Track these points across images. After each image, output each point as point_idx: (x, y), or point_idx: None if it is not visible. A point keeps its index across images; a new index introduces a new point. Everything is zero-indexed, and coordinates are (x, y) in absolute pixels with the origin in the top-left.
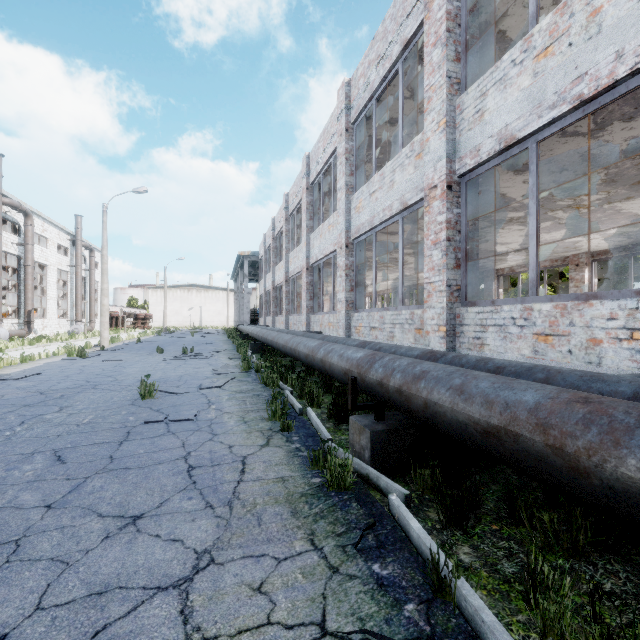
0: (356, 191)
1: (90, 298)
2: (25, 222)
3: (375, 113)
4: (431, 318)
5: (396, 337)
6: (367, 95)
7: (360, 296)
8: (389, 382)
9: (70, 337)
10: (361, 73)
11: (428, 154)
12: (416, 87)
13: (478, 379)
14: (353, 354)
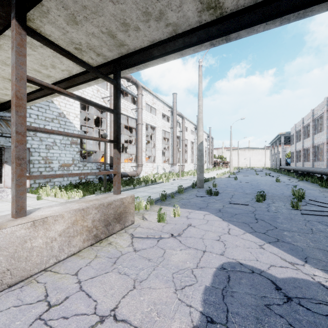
0: None
1: (212, 156)
2: None
3: None
4: None
5: None
6: None
7: None
8: None
9: (213, 169)
10: None
11: None
12: None
13: None
14: None
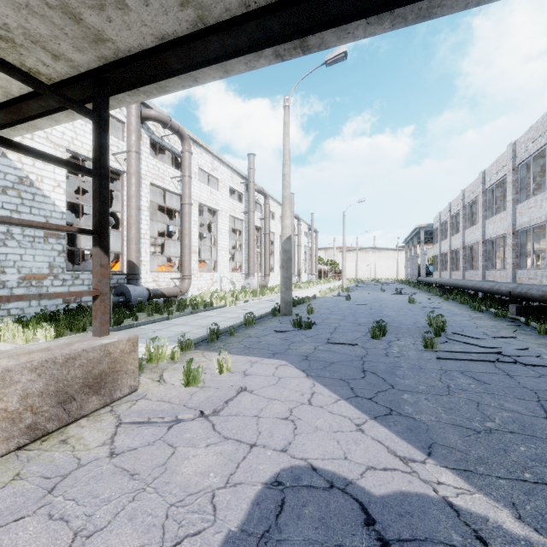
0: (520, 202)
1: (315, 261)
2: (298, 223)
3: (532, 165)
4: None
5: (543, 283)
6: (526, 155)
7: (523, 261)
8: (522, 291)
9: (317, 283)
10: (522, 141)
11: None
12: None
13: (543, 287)
14: (511, 286)
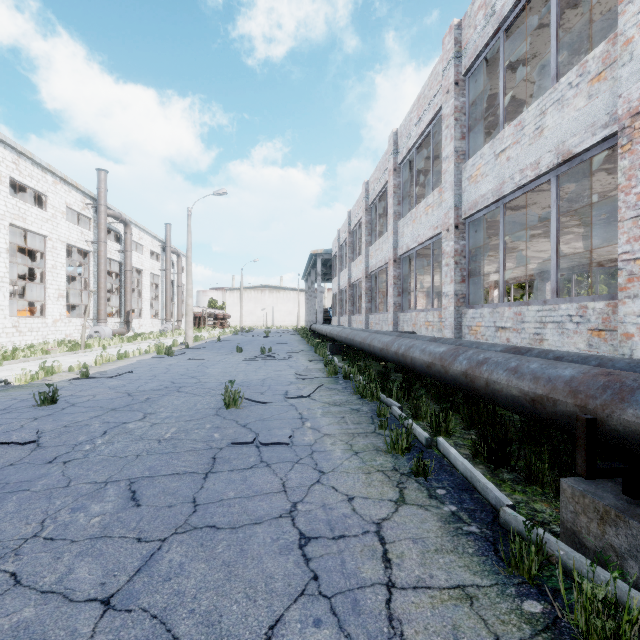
0: (469, 158)
1: (177, 299)
2: (125, 231)
3: (503, 49)
4: (637, 313)
5: (547, 341)
6: (490, 29)
7: (473, 288)
8: None
9: (161, 335)
10: (480, 5)
11: (629, 63)
12: (562, 5)
13: None
14: (547, 370)
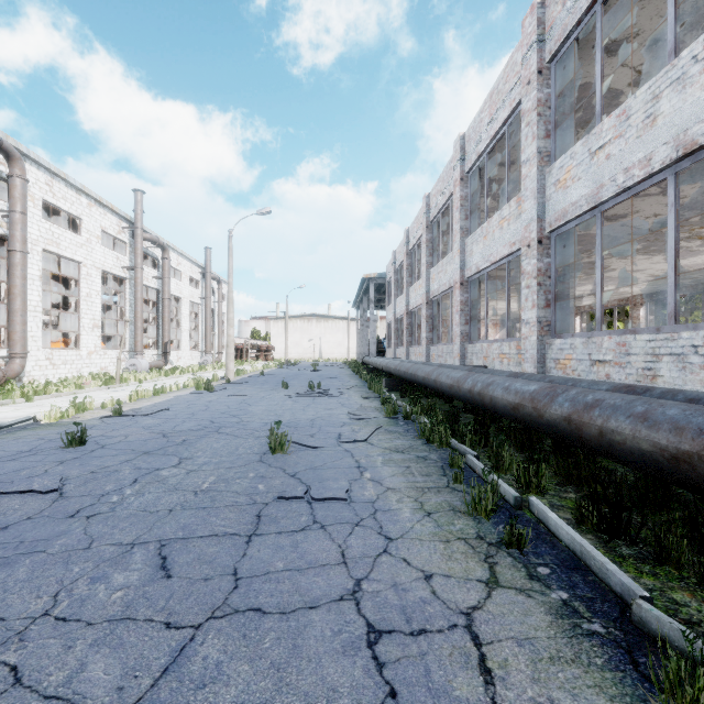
0: (555, 159)
1: (218, 330)
2: (162, 256)
3: (600, 25)
4: None
5: (663, 378)
6: (584, 2)
7: (560, 314)
8: None
9: (200, 369)
10: None
11: None
12: None
13: None
14: (695, 418)
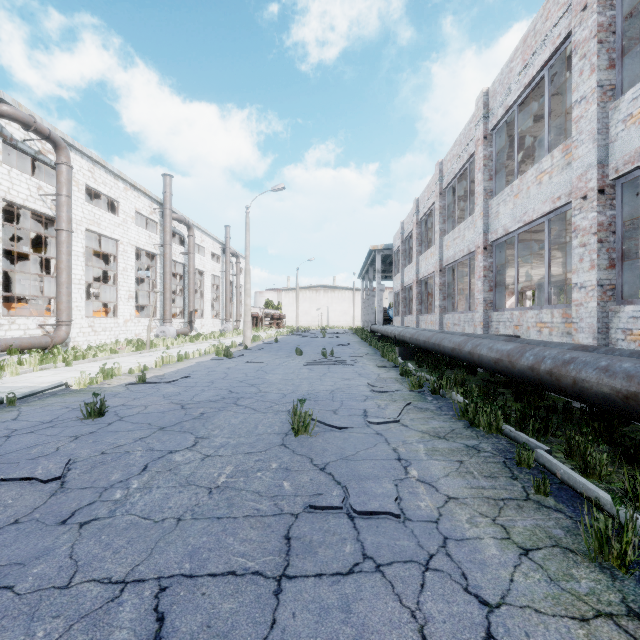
0: (622, 92)
1: (236, 300)
2: (188, 234)
3: None
4: None
5: None
6: None
7: (627, 276)
8: None
9: (220, 335)
10: None
11: None
12: None
13: None
14: None
